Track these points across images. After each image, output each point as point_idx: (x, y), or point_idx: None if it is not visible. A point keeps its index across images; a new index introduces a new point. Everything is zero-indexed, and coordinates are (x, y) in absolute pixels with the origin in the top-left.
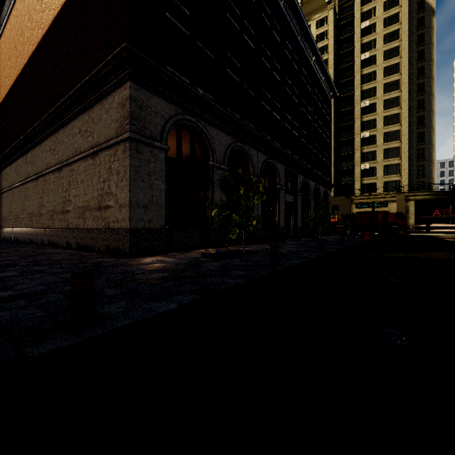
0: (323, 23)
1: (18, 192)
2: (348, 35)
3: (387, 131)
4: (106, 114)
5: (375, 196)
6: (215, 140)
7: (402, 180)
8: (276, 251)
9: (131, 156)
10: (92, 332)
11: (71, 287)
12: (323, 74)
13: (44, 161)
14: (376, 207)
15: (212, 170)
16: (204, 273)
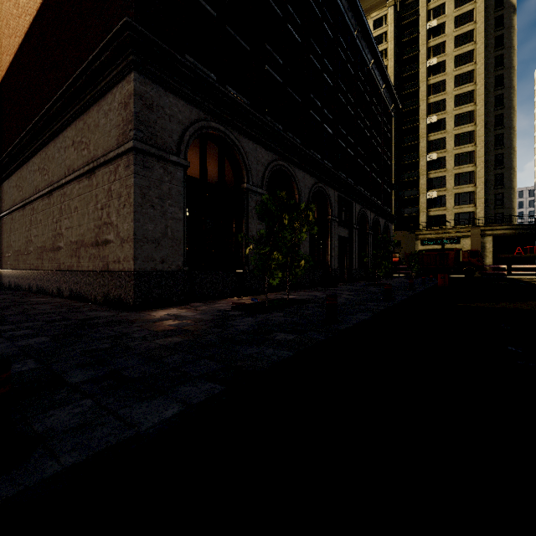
0: (381, 22)
1: (3, 224)
2: (412, 37)
3: (458, 152)
4: (105, 118)
5: (445, 231)
6: (250, 156)
7: (476, 212)
8: (334, 303)
9: (137, 172)
10: None
11: None
12: (383, 81)
13: (32, 184)
14: (445, 244)
15: (247, 195)
16: (232, 337)
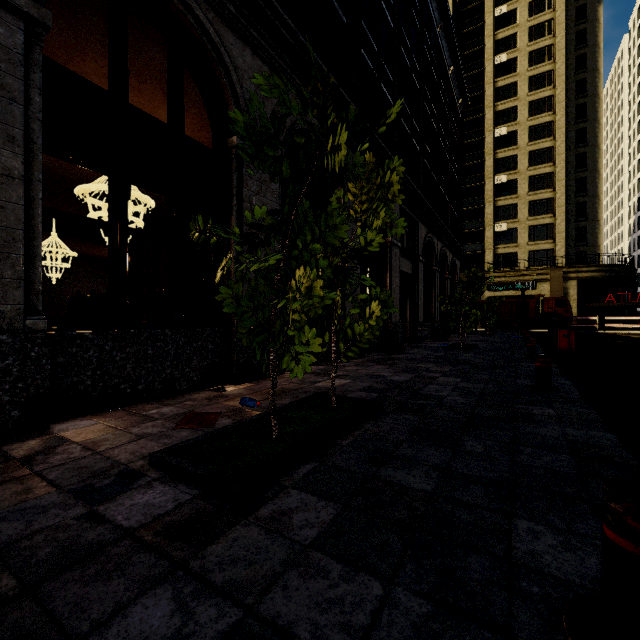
0: None
1: None
2: (475, 27)
3: (533, 173)
4: None
5: (518, 273)
6: (247, 80)
7: (556, 249)
8: None
9: None
10: None
11: None
12: (451, 60)
13: None
14: (519, 290)
15: (240, 163)
16: None
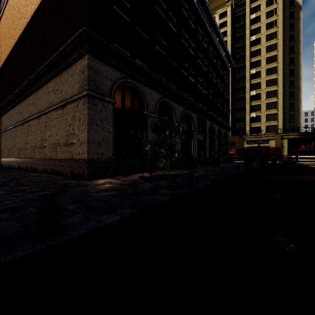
0: (223, 15)
1: (10, 133)
2: (241, 23)
3: (268, 90)
4: (71, 78)
5: (260, 136)
6: (148, 96)
7: (278, 125)
8: (192, 175)
9: (89, 107)
10: (54, 240)
11: (39, 206)
12: (224, 50)
13: (28, 111)
14: (260, 144)
15: (147, 117)
16: (140, 191)
